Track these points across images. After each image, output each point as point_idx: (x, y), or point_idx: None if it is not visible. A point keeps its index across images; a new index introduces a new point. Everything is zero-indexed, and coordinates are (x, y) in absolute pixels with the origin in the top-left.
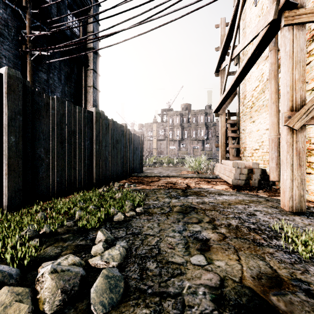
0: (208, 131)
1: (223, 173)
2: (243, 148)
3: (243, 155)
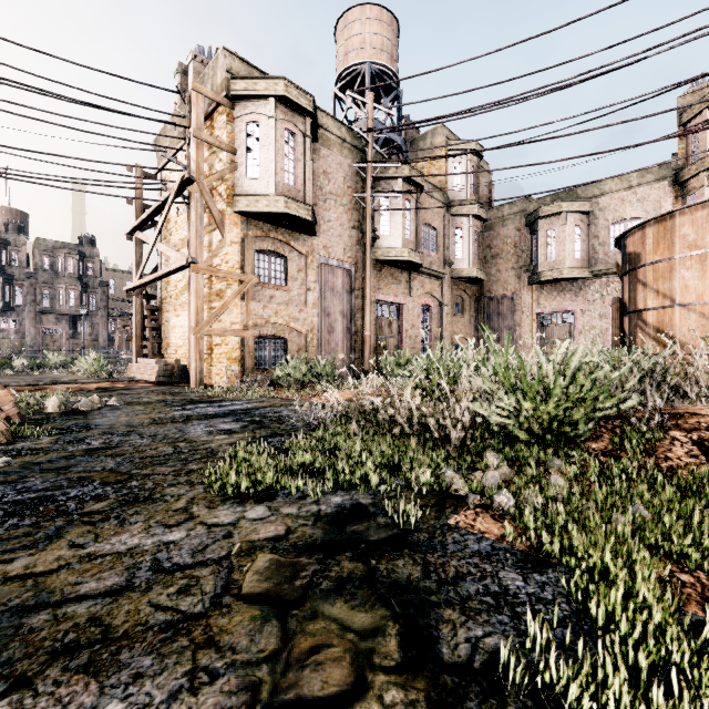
0: (88, 296)
1: (144, 373)
2: (166, 344)
3: (167, 352)
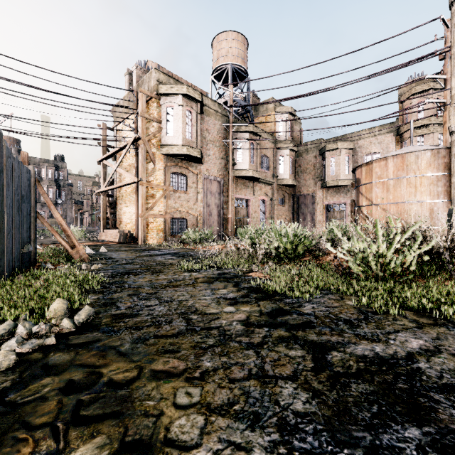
0: (60, 191)
1: (111, 237)
2: (120, 221)
3: (120, 226)
